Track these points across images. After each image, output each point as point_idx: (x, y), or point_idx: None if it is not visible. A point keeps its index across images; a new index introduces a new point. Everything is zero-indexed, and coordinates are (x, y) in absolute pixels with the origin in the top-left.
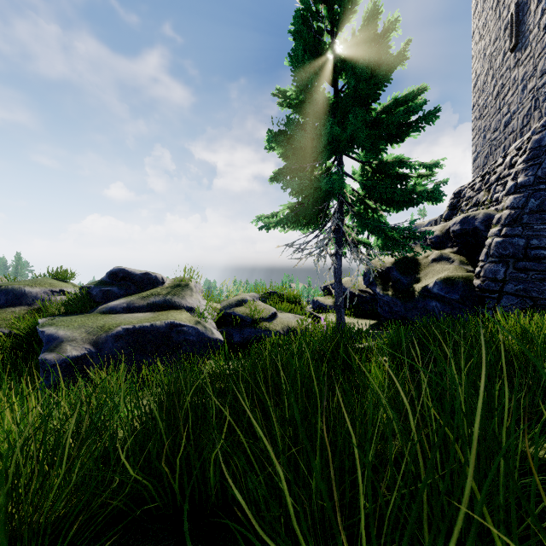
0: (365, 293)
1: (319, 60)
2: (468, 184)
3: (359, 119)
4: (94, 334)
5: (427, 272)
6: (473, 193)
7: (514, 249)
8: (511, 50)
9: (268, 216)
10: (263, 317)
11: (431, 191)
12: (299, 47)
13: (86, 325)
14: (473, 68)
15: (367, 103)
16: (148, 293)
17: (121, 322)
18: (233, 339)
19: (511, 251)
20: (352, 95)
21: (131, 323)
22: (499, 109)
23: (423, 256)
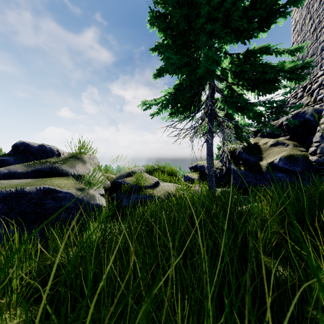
0: (220, 170)
1: None
2: (291, 95)
3: None
4: None
5: (269, 153)
6: (296, 100)
7: None
8: None
9: (151, 100)
10: (147, 185)
11: (300, 67)
12: None
13: None
14: (292, 18)
15: None
16: (36, 161)
17: None
18: (122, 204)
19: None
20: None
21: None
22: (316, 39)
23: (263, 143)
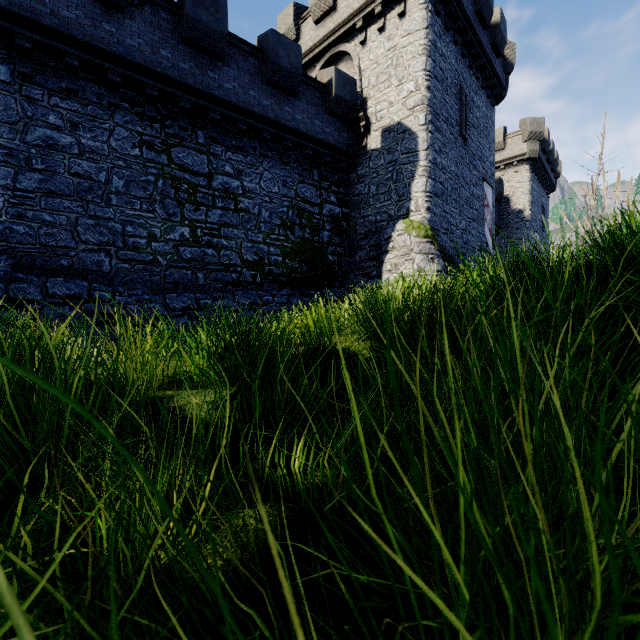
0: None
1: None
2: None
3: None
4: None
5: None
6: None
7: None
8: None
9: None
10: None
11: None
12: None
13: None
14: None
15: None
16: None
17: None
18: None
19: None
20: None
21: None
22: None
23: None
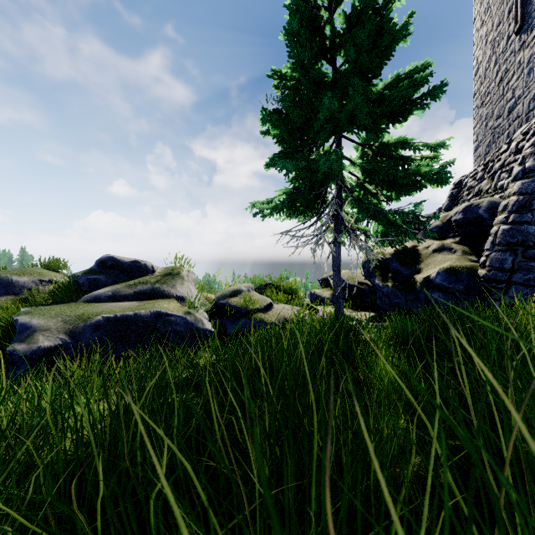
0: (363, 285)
1: (316, 35)
2: (470, 174)
3: (360, 93)
4: (70, 324)
5: (428, 263)
6: (474, 182)
7: (523, 237)
8: (516, 33)
9: (263, 202)
10: (258, 308)
11: (437, 172)
12: (295, 19)
13: (64, 314)
14: (474, 56)
15: (367, 79)
16: (136, 282)
17: (102, 311)
18: (226, 331)
19: (520, 238)
20: (352, 70)
21: (113, 312)
22: (503, 95)
23: (423, 247)
